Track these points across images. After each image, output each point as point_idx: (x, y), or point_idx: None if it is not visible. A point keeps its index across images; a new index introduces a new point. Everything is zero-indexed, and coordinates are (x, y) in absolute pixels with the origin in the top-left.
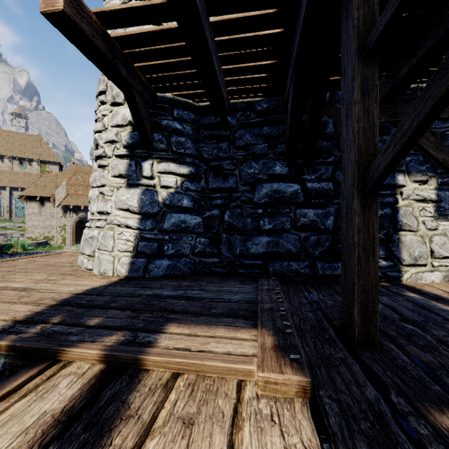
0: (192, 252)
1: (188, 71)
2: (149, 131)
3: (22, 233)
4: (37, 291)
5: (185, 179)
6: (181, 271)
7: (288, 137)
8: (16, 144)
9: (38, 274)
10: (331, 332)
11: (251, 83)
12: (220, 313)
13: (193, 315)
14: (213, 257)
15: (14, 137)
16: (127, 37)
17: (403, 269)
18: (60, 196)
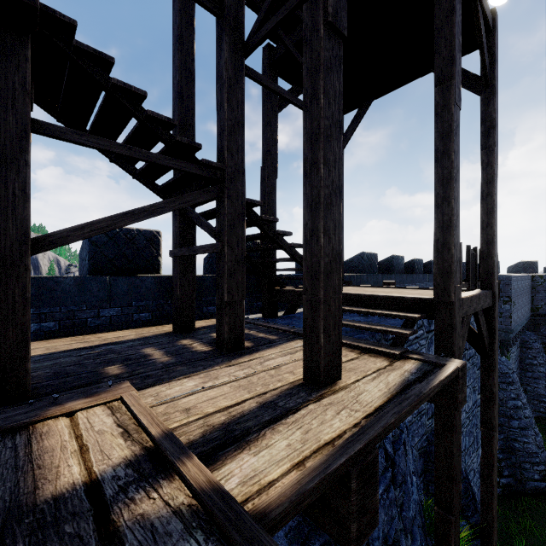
0: None
1: None
2: None
3: None
4: None
5: None
6: None
7: None
8: None
9: None
10: None
11: None
12: None
13: None
14: None
15: None
16: None
17: None
18: None
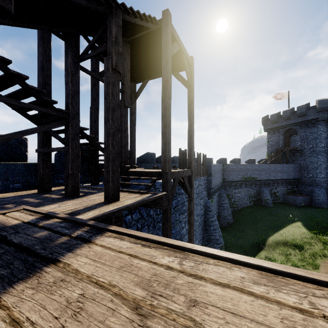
0: None
1: None
2: None
3: None
4: None
5: None
6: None
7: None
8: None
9: None
10: None
11: None
12: None
13: None
14: None
15: None
16: None
17: None
18: None
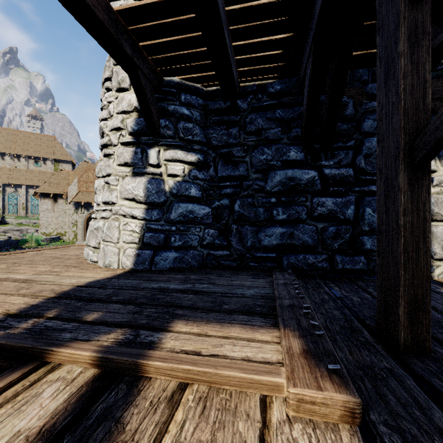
0: (200, 244)
1: (196, 49)
2: (155, 116)
3: (37, 229)
4: (38, 283)
5: (193, 168)
6: (189, 264)
7: (305, 119)
8: (32, 144)
9: (43, 266)
10: (366, 335)
11: (263, 63)
12: (233, 310)
13: (203, 311)
14: (223, 249)
15: (30, 137)
16: (131, 10)
17: (434, 263)
18: (72, 192)
